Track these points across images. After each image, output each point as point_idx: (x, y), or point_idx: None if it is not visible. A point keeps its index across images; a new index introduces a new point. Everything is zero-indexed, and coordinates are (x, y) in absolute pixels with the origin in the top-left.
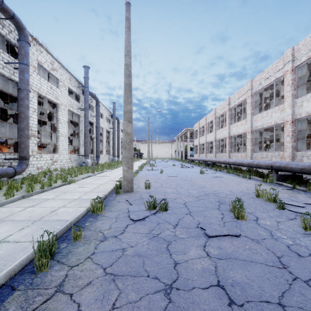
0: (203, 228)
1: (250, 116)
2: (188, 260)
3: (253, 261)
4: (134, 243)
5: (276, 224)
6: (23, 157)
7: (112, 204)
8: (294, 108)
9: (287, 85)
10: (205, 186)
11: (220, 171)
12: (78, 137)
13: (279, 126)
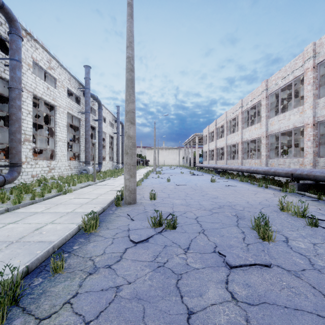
0: (222, 253)
1: (266, 120)
2: (206, 306)
3: (299, 309)
4: (132, 278)
5: (313, 247)
6: (14, 163)
7: (109, 220)
8: (315, 109)
9: (308, 84)
10: (218, 197)
11: (233, 179)
12: (79, 143)
13: (297, 130)
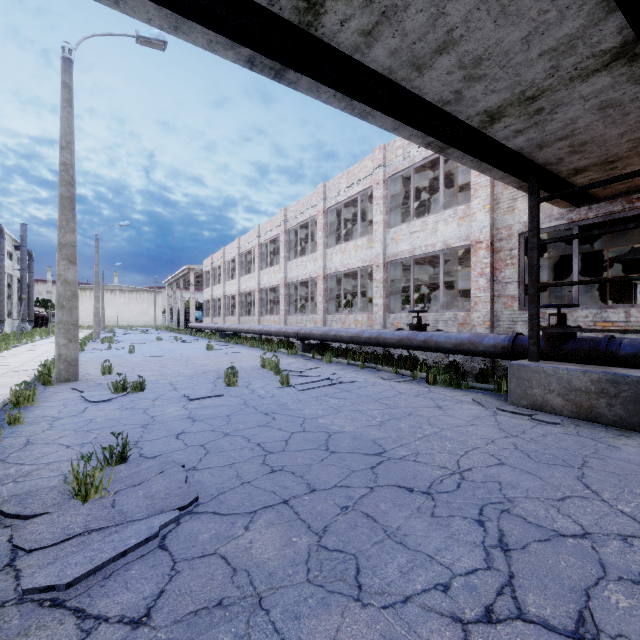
0: (187, 396)
1: (285, 262)
2: (166, 413)
3: (224, 405)
4: (103, 415)
5: (264, 385)
6: None
7: (45, 396)
8: (326, 260)
9: (320, 229)
10: (208, 365)
11: (242, 346)
12: None
13: None
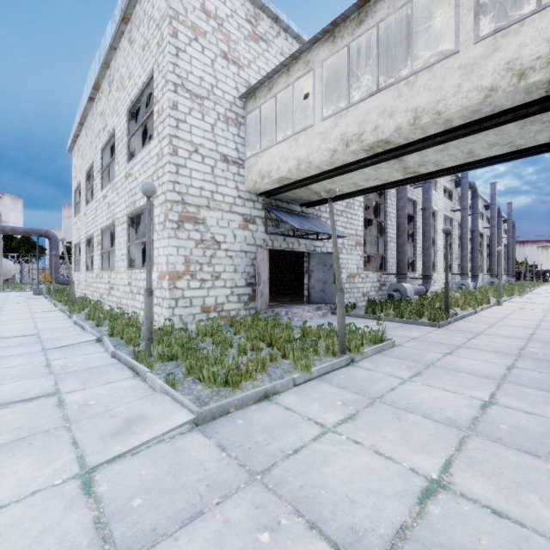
0: None
1: None
2: None
3: None
4: None
5: None
6: (427, 276)
7: None
8: None
9: None
10: None
11: None
12: (450, 250)
13: None
